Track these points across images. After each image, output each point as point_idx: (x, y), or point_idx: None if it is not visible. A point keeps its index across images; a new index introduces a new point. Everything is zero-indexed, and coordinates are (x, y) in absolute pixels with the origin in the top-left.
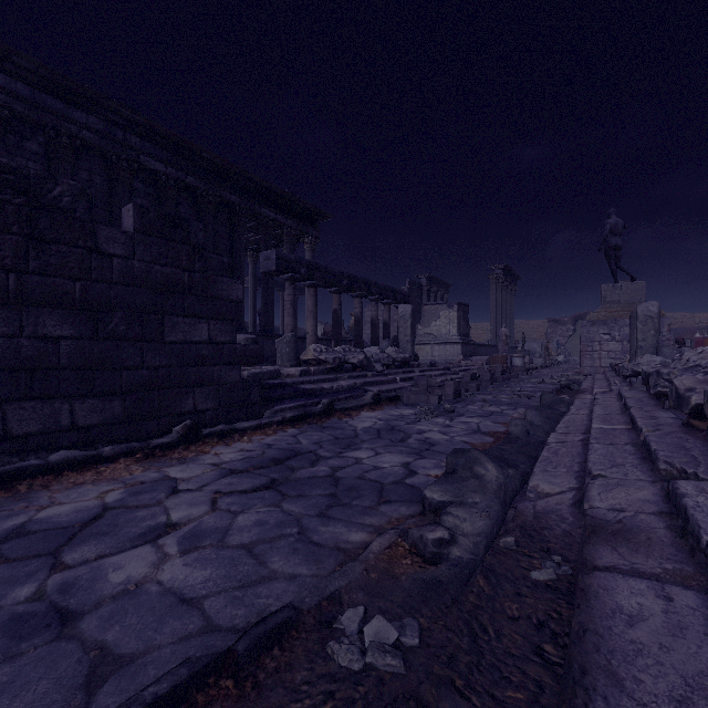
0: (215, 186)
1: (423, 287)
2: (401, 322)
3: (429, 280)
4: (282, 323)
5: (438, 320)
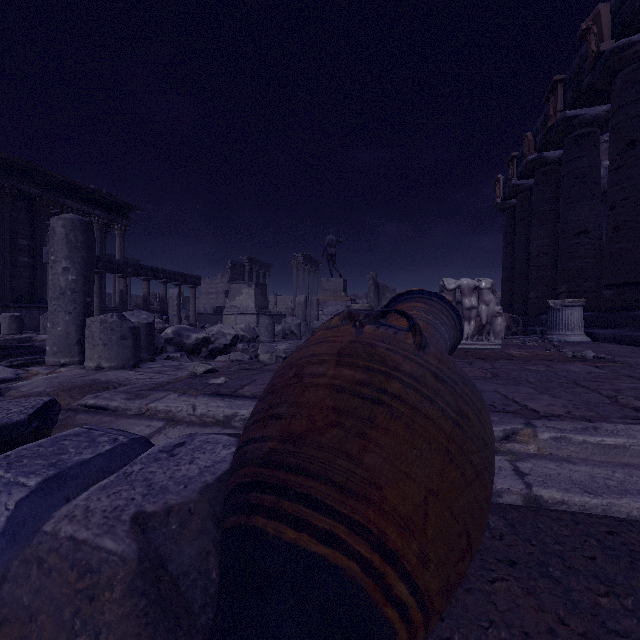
0: (12, 180)
1: (245, 266)
2: (170, 301)
3: (251, 261)
4: (114, 293)
5: (241, 295)
